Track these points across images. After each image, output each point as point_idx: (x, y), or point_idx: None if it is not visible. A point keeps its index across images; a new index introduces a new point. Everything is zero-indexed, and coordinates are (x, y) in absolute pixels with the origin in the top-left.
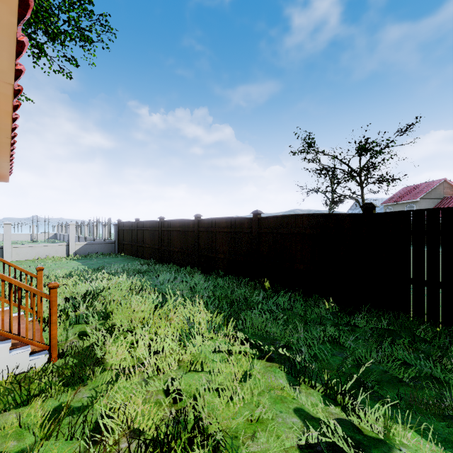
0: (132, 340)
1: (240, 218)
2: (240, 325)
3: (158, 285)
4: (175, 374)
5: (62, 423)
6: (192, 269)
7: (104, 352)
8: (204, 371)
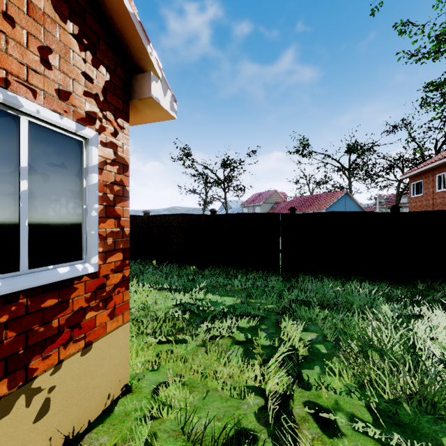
0: None
1: (133, 215)
2: (140, 281)
3: None
4: None
5: None
6: None
7: None
8: None
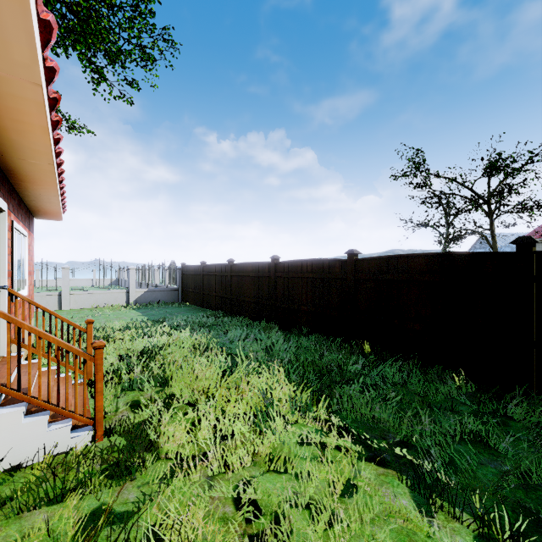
0: (193, 417)
1: (329, 260)
2: (334, 405)
3: (227, 344)
4: (248, 474)
5: (100, 537)
6: (268, 324)
7: (158, 434)
8: (289, 473)
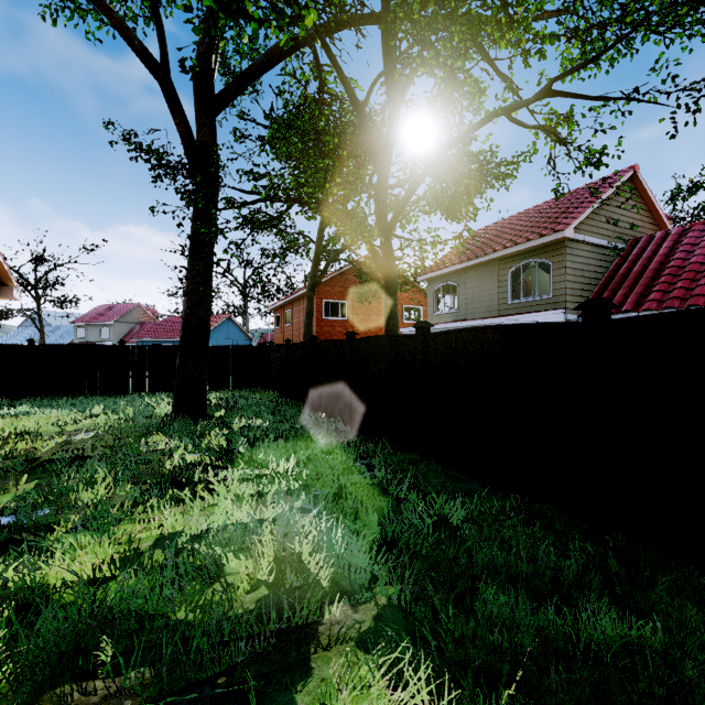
0: None
1: None
2: None
3: None
4: None
5: None
6: None
7: None
8: None
